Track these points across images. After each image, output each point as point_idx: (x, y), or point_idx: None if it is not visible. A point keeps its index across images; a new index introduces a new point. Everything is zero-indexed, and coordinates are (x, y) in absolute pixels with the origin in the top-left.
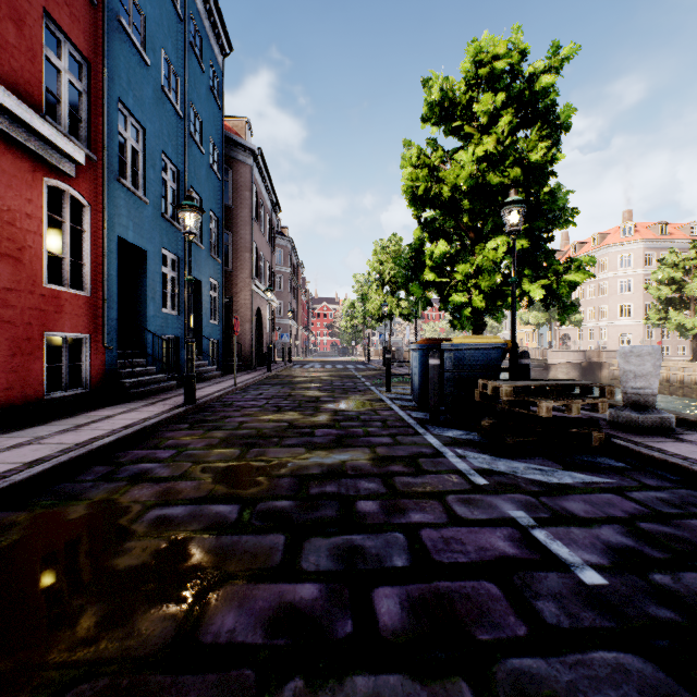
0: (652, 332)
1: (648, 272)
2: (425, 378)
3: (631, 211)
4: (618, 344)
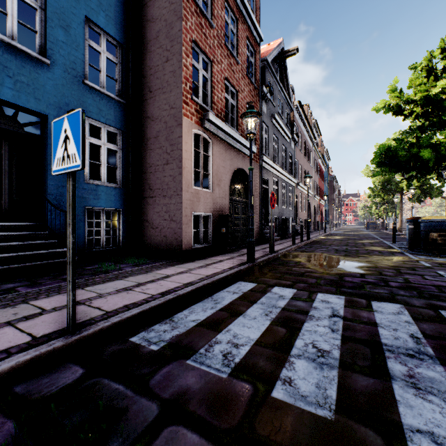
0: None
1: None
2: (367, 226)
3: None
4: None
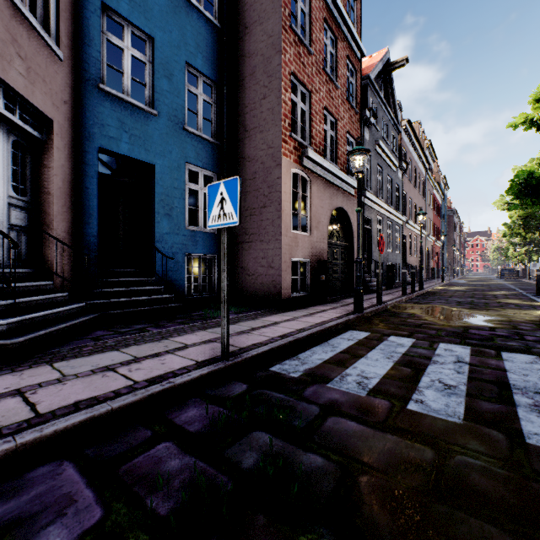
0: None
1: None
2: (502, 274)
3: None
4: None
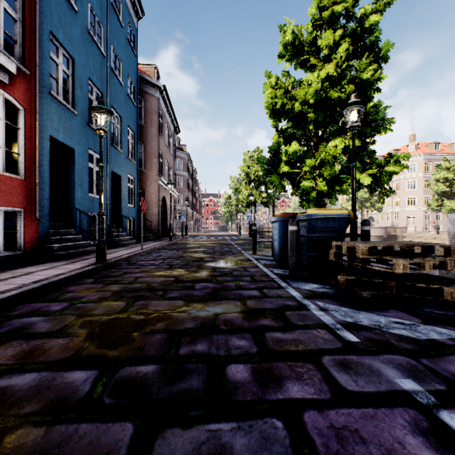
0: (429, 215)
1: (426, 175)
2: (283, 243)
3: (414, 135)
4: (406, 223)
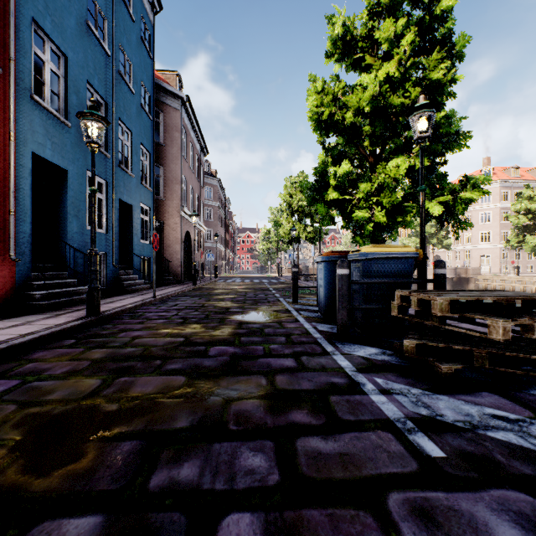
0: (507, 254)
1: (503, 206)
2: (330, 290)
3: (489, 158)
4: (479, 263)
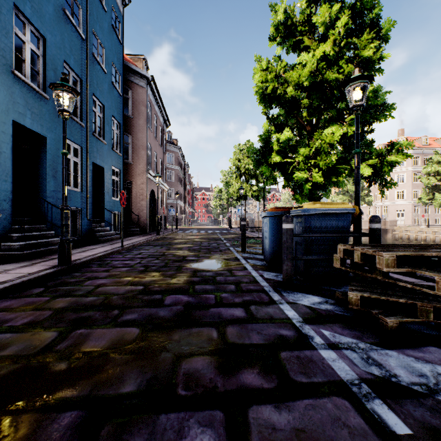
0: (418, 209)
1: (415, 169)
2: (274, 241)
3: (403, 130)
4: (395, 217)
